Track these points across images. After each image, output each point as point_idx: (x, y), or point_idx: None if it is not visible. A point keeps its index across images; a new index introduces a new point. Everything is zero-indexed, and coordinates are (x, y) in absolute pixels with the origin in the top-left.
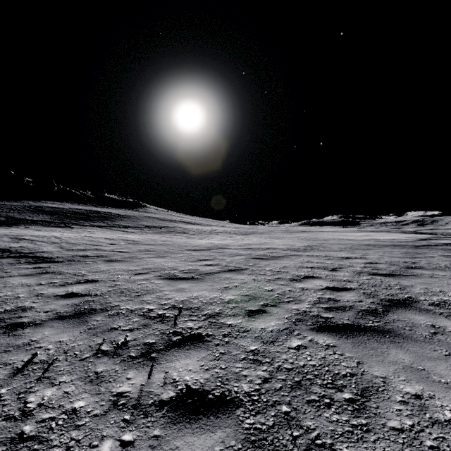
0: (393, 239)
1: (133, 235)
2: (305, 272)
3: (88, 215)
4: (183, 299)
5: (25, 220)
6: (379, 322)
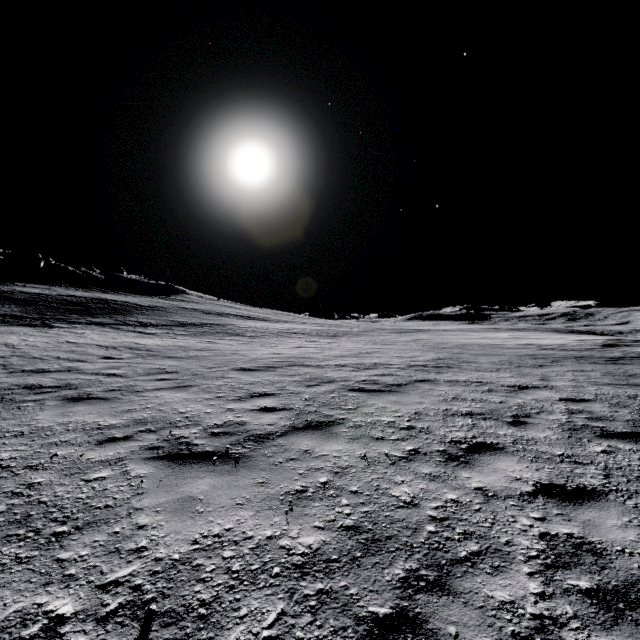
0: (563, 346)
1: (152, 340)
2: (464, 430)
3: (87, 305)
4: (178, 552)
5: None
6: None
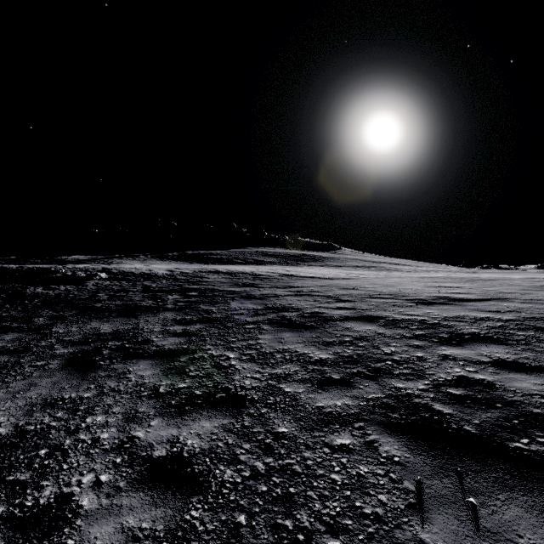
0: None
1: (354, 271)
2: (529, 282)
3: (300, 257)
4: (437, 285)
5: (265, 262)
6: None
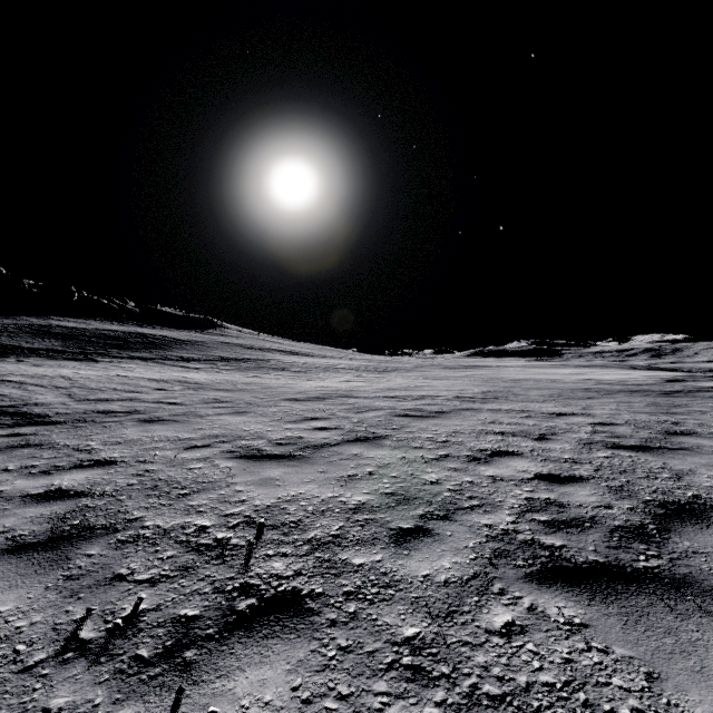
0: (625, 381)
1: (198, 374)
2: (492, 443)
3: (126, 340)
4: (269, 502)
5: (19, 349)
6: (659, 557)
